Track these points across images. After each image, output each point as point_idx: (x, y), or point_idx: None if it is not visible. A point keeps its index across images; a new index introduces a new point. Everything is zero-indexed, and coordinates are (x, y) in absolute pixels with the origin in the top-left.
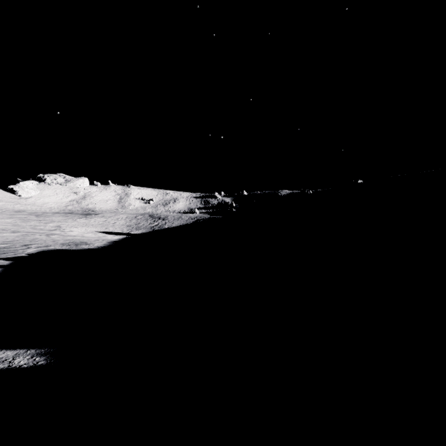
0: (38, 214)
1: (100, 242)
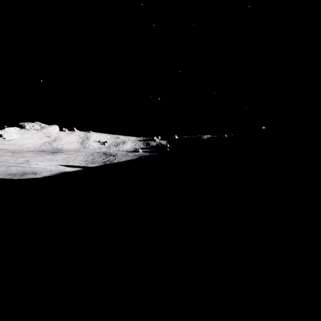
0: (15, 152)
1: (51, 172)
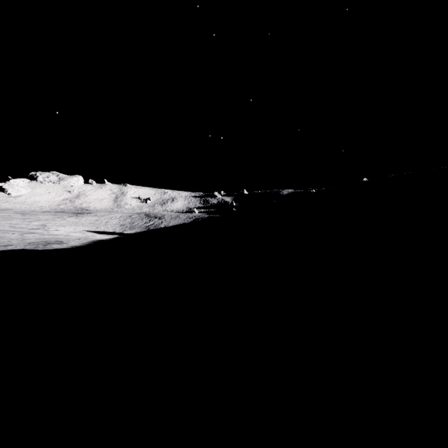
0: (25, 213)
1: (80, 241)
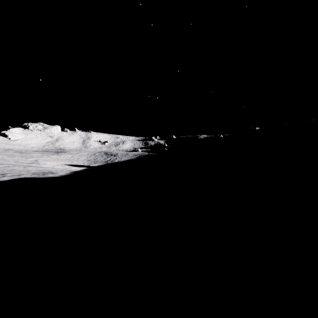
0: (22, 152)
1: (64, 172)
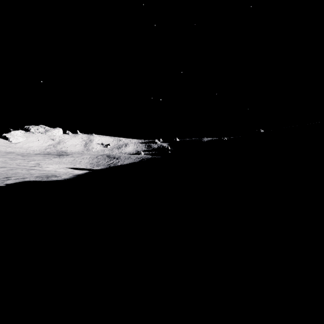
0: (24, 155)
1: (67, 175)
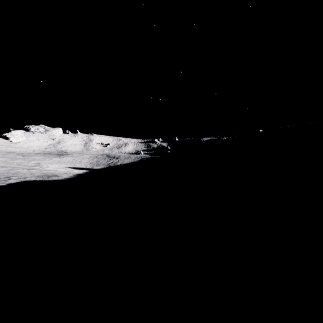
0: (24, 155)
1: (68, 174)
